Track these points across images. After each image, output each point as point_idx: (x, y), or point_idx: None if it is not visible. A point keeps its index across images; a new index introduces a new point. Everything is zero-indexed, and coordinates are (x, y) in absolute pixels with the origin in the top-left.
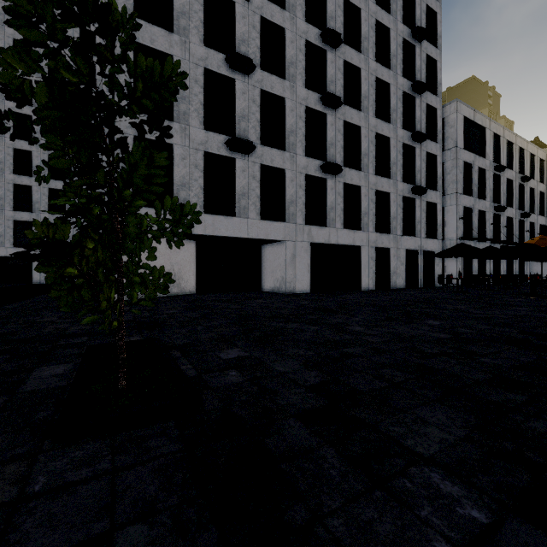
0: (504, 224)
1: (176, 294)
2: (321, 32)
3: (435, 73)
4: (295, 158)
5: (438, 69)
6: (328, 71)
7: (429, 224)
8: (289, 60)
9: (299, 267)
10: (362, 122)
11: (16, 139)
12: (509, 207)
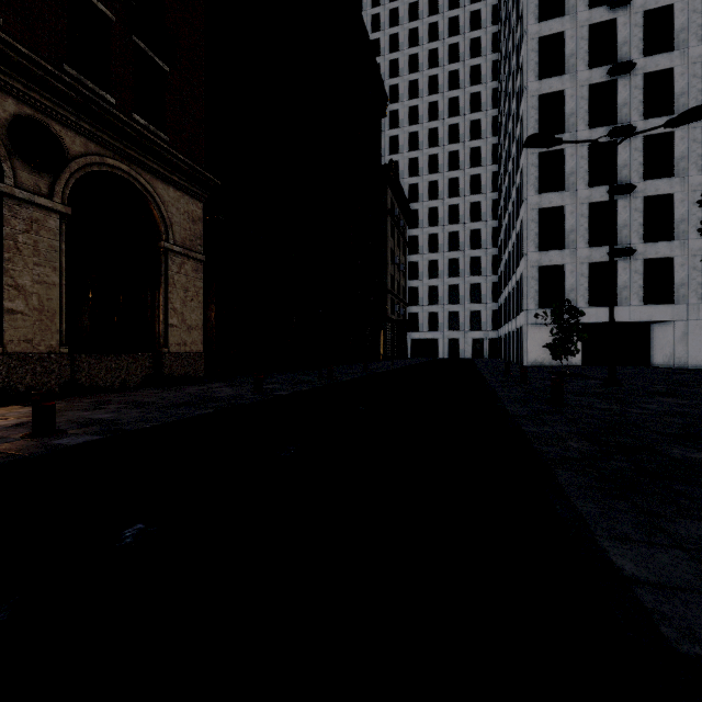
0: None
1: (565, 365)
2: None
3: None
4: (686, 244)
5: None
6: None
7: None
8: (678, 157)
9: (692, 344)
10: None
11: (429, 254)
12: None
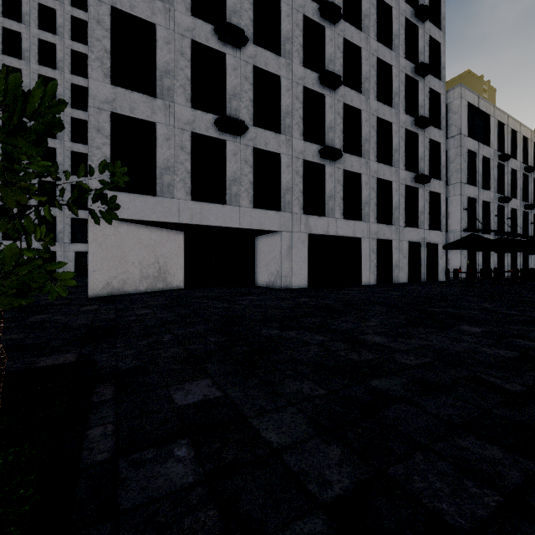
0: (508, 216)
1: (161, 289)
2: (320, 6)
3: (438, 56)
4: (291, 142)
5: (442, 52)
6: (327, 49)
7: (432, 215)
8: (285, 35)
9: (296, 260)
10: (363, 105)
11: None
12: (513, 198)
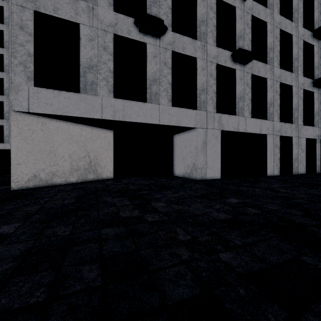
0: None
1: (92, 179)
2: None
3: None
4: (206, 47)
5: None
6: None
7: None
8: None
9: (210, 154)
10: (268, 18)
11: None
12: None
